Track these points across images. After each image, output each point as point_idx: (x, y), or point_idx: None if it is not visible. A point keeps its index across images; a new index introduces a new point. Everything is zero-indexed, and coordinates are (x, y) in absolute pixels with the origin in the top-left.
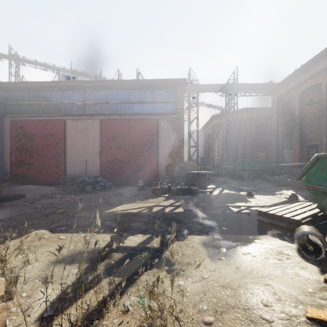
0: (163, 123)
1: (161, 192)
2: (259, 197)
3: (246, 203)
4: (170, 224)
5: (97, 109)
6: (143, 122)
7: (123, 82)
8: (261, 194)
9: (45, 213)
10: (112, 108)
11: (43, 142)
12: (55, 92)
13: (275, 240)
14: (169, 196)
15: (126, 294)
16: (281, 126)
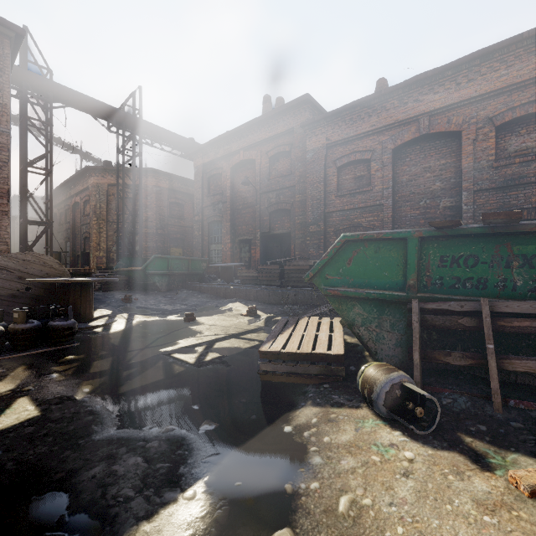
0: None
1: None
2: (207, 321)
3: (198, 337)
4: None
5: None
6: None
7: None
8: (204, 315)
9: None
10: None
11: None
12: None
13: (329, 413)
14: None
15: None
16: (207, 210)
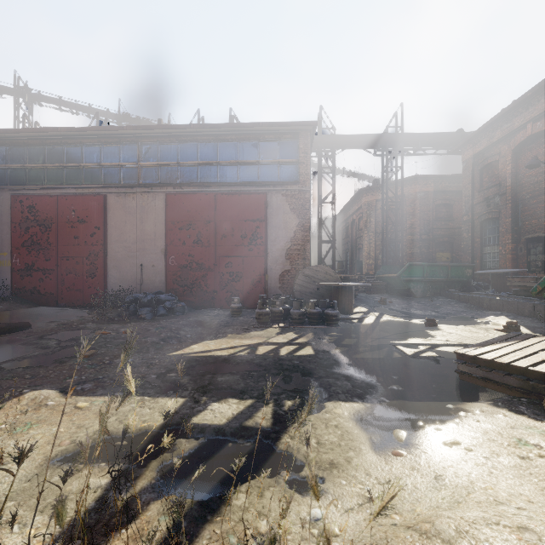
0: (276, 200)
1: (272, 319)
2: (448, 328)
3: (427, 339)
4: (290, 379)
5: (160, 176)
6: (240, 198)
7: (205, 128)
8: (450, 324)
9: (60, 357)
10: (187, 174)
11: (68, 233)
12: (88, 146)
13: (501, 413)
14: (287, 327)
15: (199, 543)
16: (479, 207)
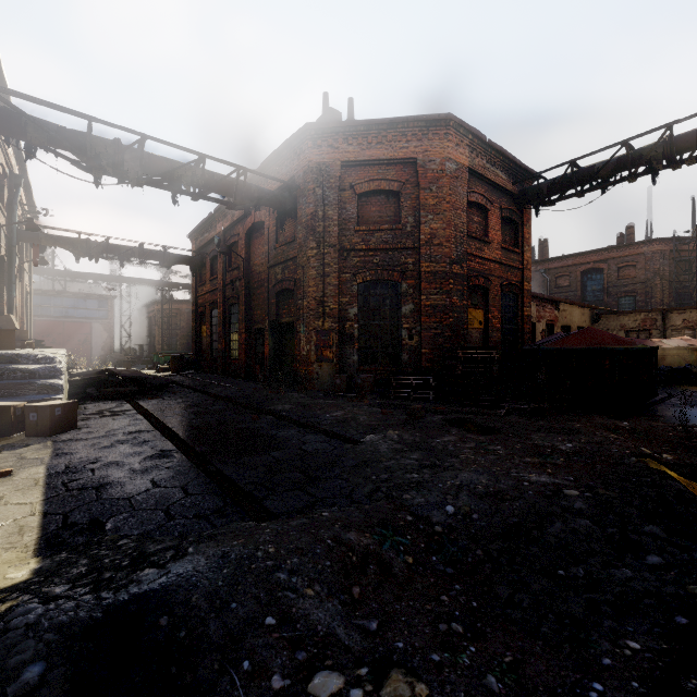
0: (97, 326)
1: None
2: None
3: None
4: None
5: None
6: (78, 324)
7: (59, 292)
8: None
9: None
10: (46, 311)
11: None
12: None
13: None
14: None
15: None
16: None
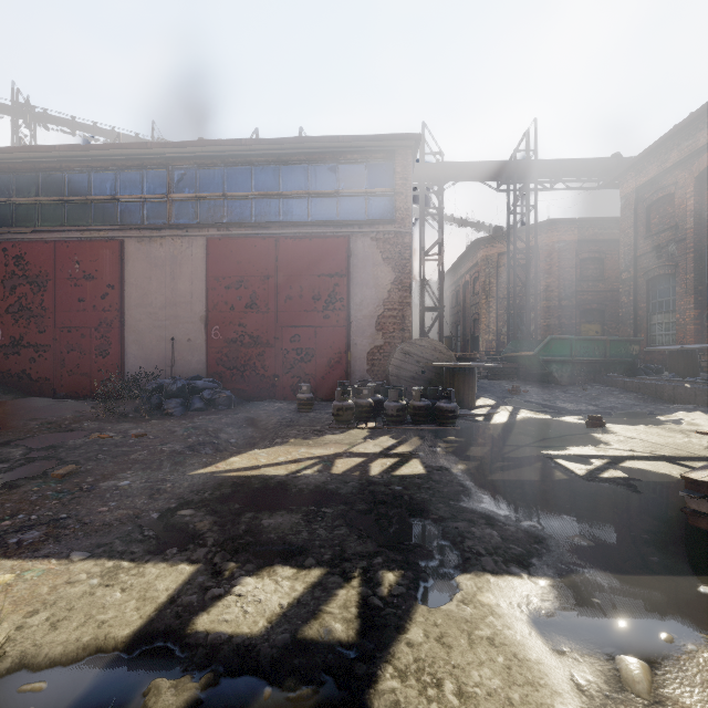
0: (362, 246)
1: (358, 416)
2: (623, 430)
3: (600, 448)
4: (389, 522)
5: (199, 213)
6: (311, 244)
7: (262, 145)
8: (622, 423)
9: (16, 478)
10: (237, 210)
11: (70, 294)
12: (98, 172)
13: None
14: (380, 428)
15: None
16: (644, 259)
